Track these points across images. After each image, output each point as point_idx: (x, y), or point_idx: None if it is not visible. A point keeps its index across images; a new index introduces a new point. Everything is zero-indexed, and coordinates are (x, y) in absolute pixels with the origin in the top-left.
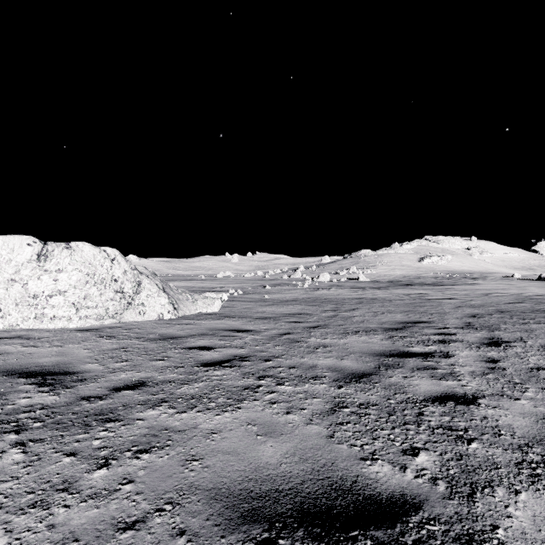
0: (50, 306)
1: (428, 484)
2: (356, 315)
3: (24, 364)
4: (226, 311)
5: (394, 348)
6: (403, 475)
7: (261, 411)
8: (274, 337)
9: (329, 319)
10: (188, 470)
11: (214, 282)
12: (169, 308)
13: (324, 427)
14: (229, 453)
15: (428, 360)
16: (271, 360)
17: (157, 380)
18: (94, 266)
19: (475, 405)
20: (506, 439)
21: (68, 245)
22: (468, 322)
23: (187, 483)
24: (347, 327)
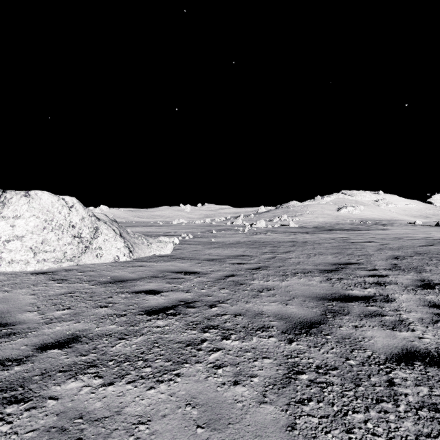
0: (8, 250)
1: None
2: (292, 257)
3: None
4: (177, 253)
5: (335, 291)
6: None
7: (204, 381)
8: (219, 279)
9: (269, 261)
10: None
11: (169, 227)
12: (125, 251)
13: (281, 409)
14: None
15: (371, 305)
16: (216, 306)
17: (94, 333)
18: (52, 213)
19: None
20: None
21: (27, 193)
22: (394, 263)
23: None
24: (285, 268)
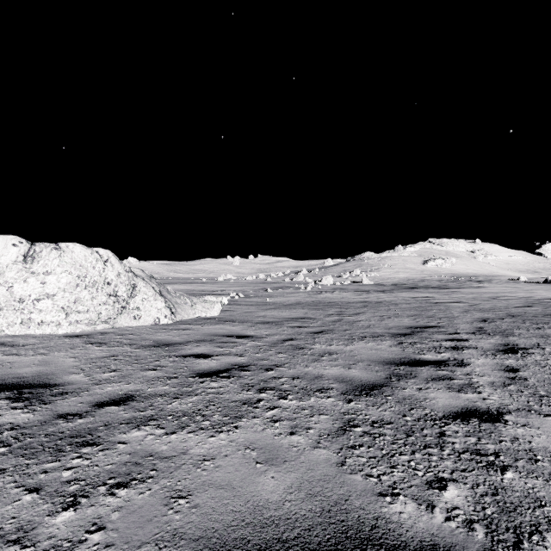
0: (37, 310)
1: (463, 529)
2: (361, 319)
3: (1, 375)
4: (226, 315)
5: (405, 356)
6: (431, 517)
7: (262, 432)
8: (276, 343)
9: (334, 324)
10: (172, 511)
11: (214, 285)
12: (166, 312)
13: (333, 452)
14: (223, 487)
15: (442, 369)
16: (272, 370)
17: (147, 393)
18: (86, 268)
19: (502, 423)
20: (544, 467)
21: (57, 246)
22: (480, 327)
23: (170, 530)
24: (352, 332)
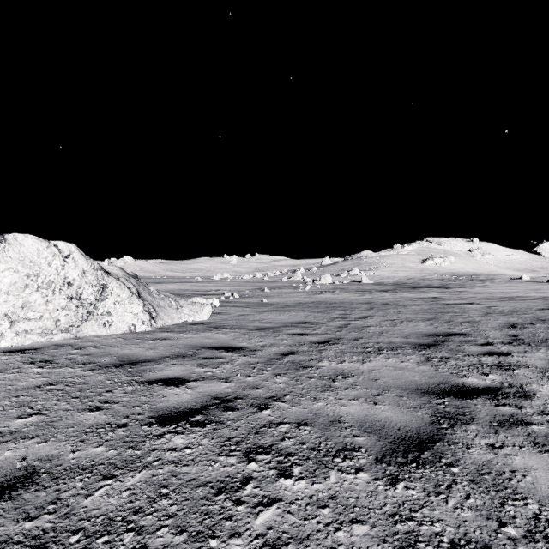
0: None
1: None
2: (371, 324)
3: None
4: (216, 319)
5: (442, 379)
6: None
7: None
8: (273, 359)
9: (340, 330)
10: None
11: (209, 284)
12: (144, 318)
13: None
14: None
15: (503, 403)
16: (268, 407)
17: (63, 465)
18: (38, 265)
19: None
20: None
21: (2, 237)
22: (513, 334)
23: None
24: (365, 342)
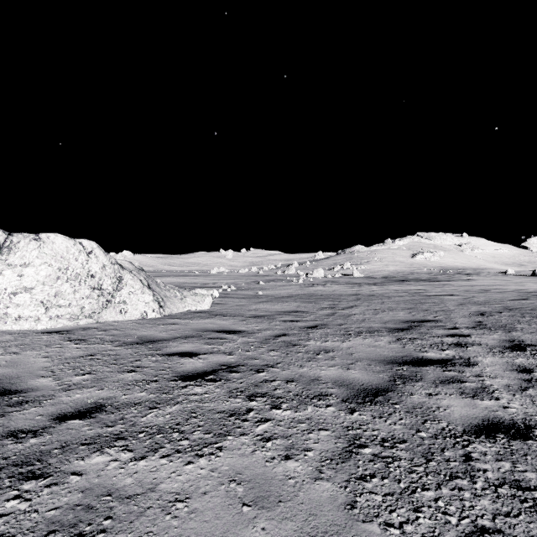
0: (14, 304)
1: None
2: (355, 313)
3: None
4: (217, 308)
5: (406, 354)
6: None
7: (250, 455)
8: (268, 340)
9: (328, 318)
10: None
11: (207, 278)
12: (154, 306)
13: (339, 486)
14: None
15: (449, 369)
16: (264, 371)
17: (120, 401)
18: (67, 260)
19: (534, 440)
20: None
21: (37, 236)
22: (478, 321)
23: None
24: (347, 327)
